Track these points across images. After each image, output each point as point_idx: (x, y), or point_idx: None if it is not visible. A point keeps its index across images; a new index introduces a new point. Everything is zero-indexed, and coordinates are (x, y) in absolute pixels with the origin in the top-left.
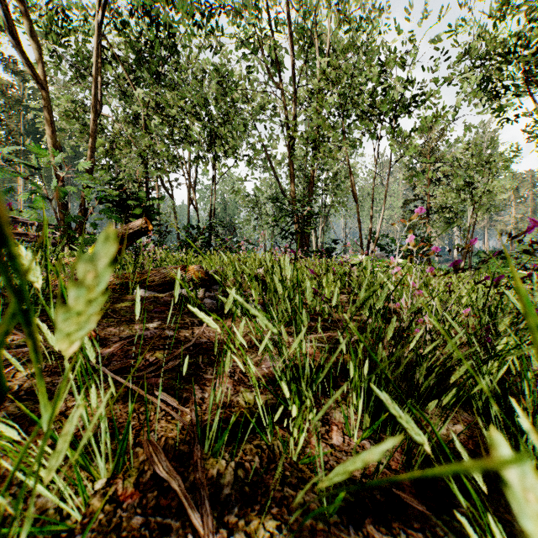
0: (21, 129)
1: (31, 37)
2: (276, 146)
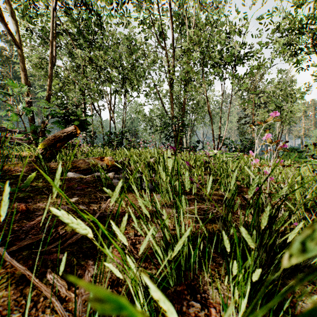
0: (11, 75)
1: (12, 16)
2: (162, 85)
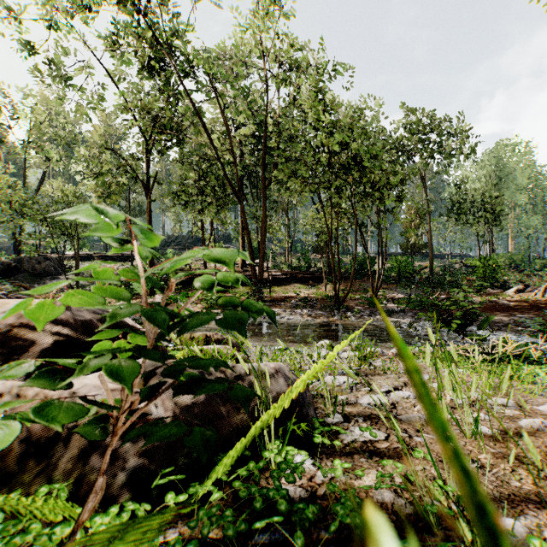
0: None
1: None
2: None
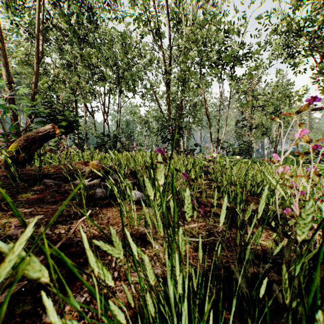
0: None
1: None
2: (158, 86)
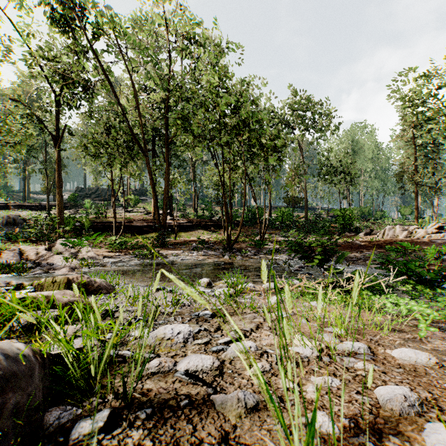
0: None
1: None
2: None
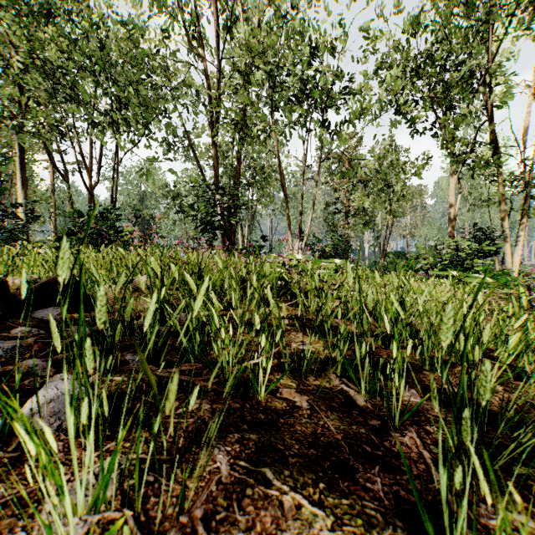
0: None
1: None
2: (199, 133)
